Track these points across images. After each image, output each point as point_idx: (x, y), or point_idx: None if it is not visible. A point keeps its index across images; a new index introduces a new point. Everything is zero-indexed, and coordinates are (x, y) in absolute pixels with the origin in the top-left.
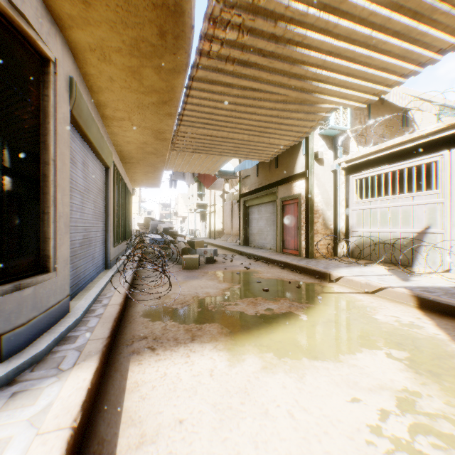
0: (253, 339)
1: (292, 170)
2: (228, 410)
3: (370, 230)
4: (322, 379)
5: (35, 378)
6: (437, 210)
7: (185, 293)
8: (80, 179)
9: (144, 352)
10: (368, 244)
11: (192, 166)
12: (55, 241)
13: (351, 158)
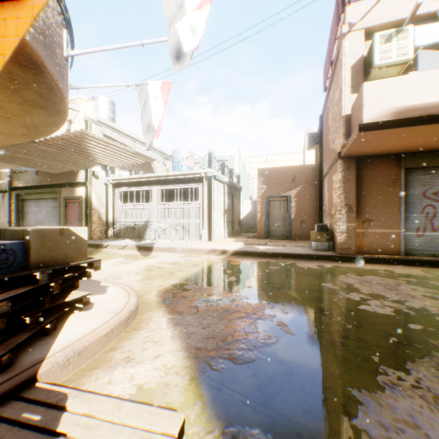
0: None
1: (75, 179)
2: None
3: (126, 221)
4: None
5: None
6: (152, 211)
7: None
8: None
9: None
10: (125, 228)
11: None
12: None
13: (116, 178)
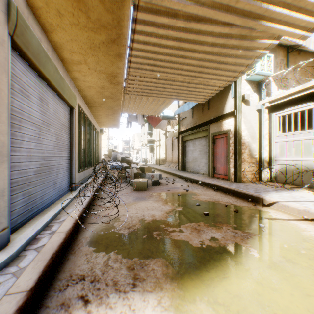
0: (204, 288)
1: (222, 111)
2: None
3: (293, 159)
4: None
5: None
6: None
7: (133, 215)
8: (36, 112)
9: (74, 307)
10: (291, 171)
11: (142, 109)
12: None
13: (275, 98)
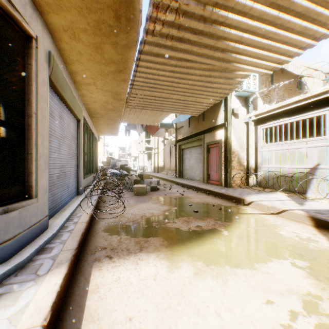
0: (187, 250)
1: (215, 122)
2: (168, 309)
3: (274, 166)
4: (242, 284)
5: (17, 282)
6: (325, 151)
7: (135, 213)
8: (57, 128)
9: (104, 260)
10: (272, 176)
11: (141, 119)
12: (37, 175)
13: (259, 112)
